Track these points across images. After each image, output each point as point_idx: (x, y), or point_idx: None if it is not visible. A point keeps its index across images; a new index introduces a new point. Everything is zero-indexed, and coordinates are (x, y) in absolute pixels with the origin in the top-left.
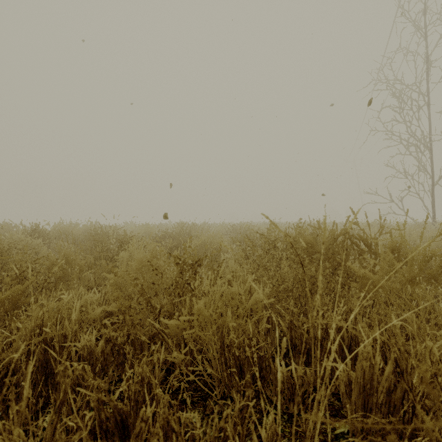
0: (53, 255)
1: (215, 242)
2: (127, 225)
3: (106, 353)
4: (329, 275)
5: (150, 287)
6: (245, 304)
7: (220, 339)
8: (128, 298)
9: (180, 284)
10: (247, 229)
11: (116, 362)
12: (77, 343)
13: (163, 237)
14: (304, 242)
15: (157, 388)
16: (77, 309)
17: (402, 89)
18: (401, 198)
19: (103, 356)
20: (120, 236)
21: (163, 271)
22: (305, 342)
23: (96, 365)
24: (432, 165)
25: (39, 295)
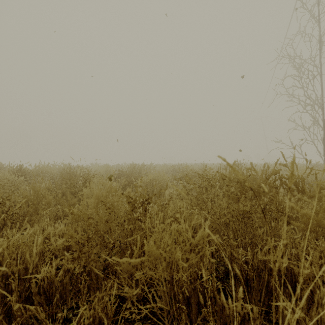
0: (25, 191)
1: (160, 179)
2: (93, 165)
3: (64, 282)
4: (261, 210)
5: (105, 223)
6: (192, 241)
7: (169, 274)
8: (87, 230)
9: (132, 220)
10: (184, 169)
11: (74, 291)
12: (38, 275)
13: (119, 175)
14: (239, 181)
15: (110, 323)
16: (38, 243)
17: (301, 62)
18: (300, 145)
19: (62, 285)
20: (84, 175)
21: (117, 206)
22: (245, 273)
23: (55, 294)
24: (324, 120)
25: (0, 233)
